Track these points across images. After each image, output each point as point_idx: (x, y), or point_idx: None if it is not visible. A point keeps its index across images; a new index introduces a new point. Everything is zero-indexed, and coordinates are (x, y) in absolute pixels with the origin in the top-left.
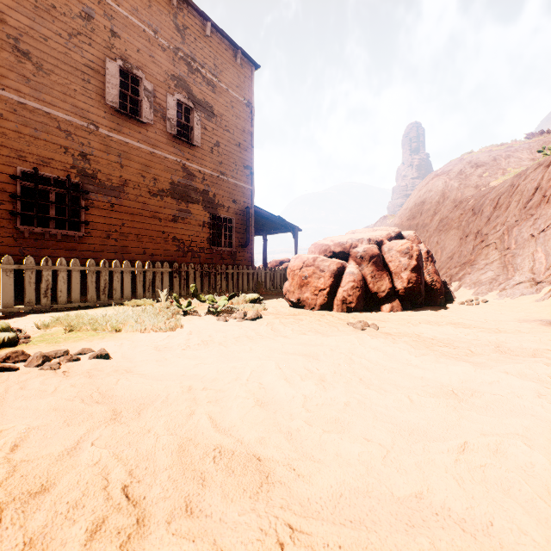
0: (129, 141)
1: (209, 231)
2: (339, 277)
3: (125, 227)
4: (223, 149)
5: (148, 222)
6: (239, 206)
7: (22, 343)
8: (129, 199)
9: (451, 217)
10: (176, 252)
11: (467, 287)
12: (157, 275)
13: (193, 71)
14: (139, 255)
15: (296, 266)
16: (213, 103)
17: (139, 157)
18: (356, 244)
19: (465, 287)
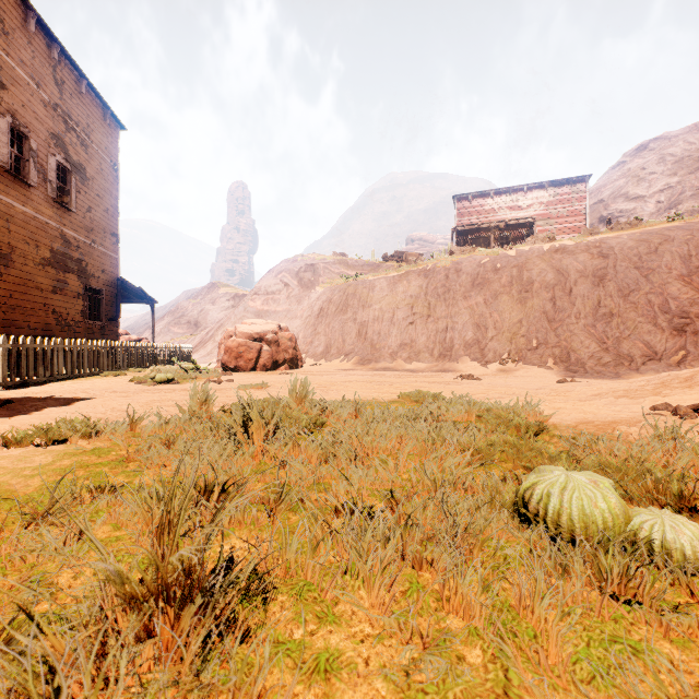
0: (16, 204)
1: (83, 303)
2: (260, 352)
3: (12, 299)
4: (94, 214)
5: (32, 293)
6: (108, 276)
7: (180, 382)
8: (16, 268)
9: (296, 309)
10: (56, 326)
11: (311, 357)
12: (101, 352)
13: (69, 130)
14: (24, 329)
15: (234, 346)
16: (87, 165)
17: (25, 222)
18: (267, 334)
19: (310, 357)
